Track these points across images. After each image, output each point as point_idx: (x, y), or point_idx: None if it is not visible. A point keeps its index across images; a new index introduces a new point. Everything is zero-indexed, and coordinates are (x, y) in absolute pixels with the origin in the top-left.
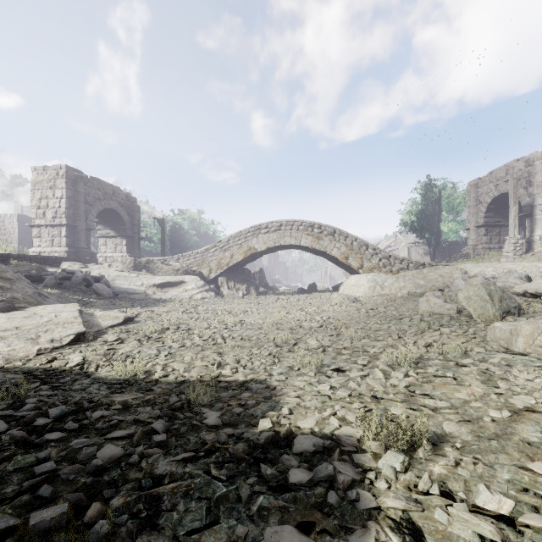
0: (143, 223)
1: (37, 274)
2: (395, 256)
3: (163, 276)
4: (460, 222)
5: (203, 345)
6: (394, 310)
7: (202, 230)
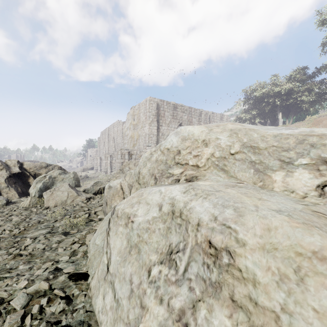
0: None
1: None
2: None
3: None
4: None
5: None
6: None
7: None
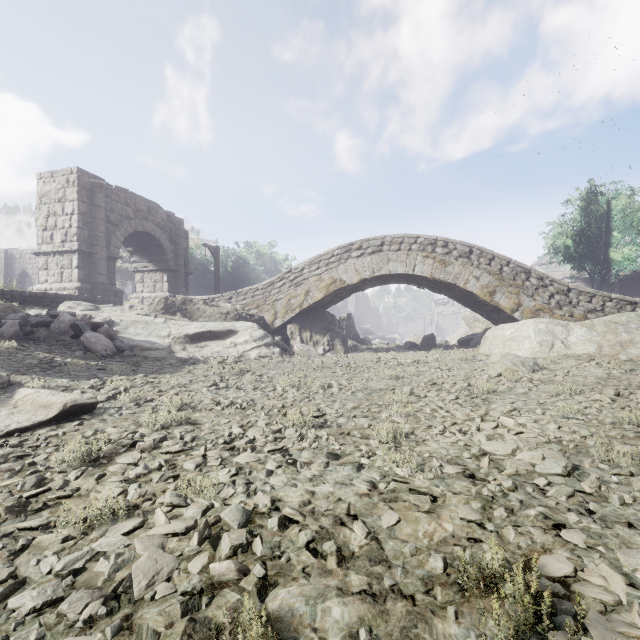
0: (201, 258)
1: None
2: (578, 289)
3: (204, 322)
4: None
5: (140, 600)
6: None
7: (274, 267)
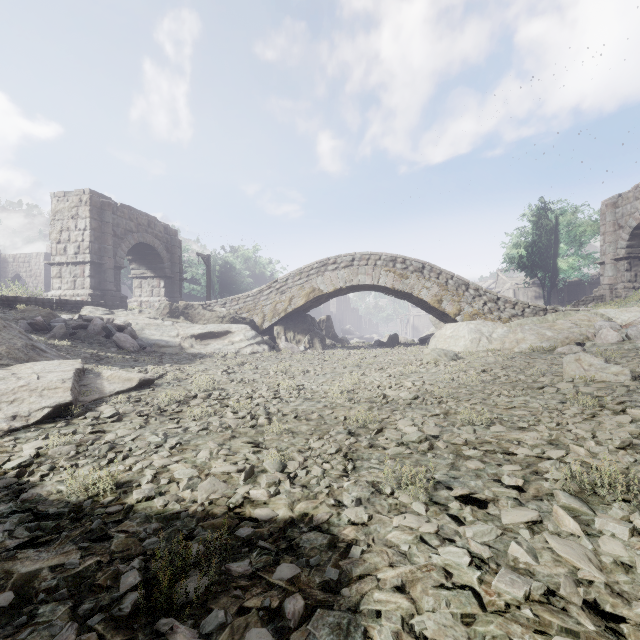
0: (188, 262)
1: (46, 322)
2: (505, 298)
3: (205, 325)
4: (585, 256)
5: (236, 428)
6: (519, 373)
7: (258, 271)
